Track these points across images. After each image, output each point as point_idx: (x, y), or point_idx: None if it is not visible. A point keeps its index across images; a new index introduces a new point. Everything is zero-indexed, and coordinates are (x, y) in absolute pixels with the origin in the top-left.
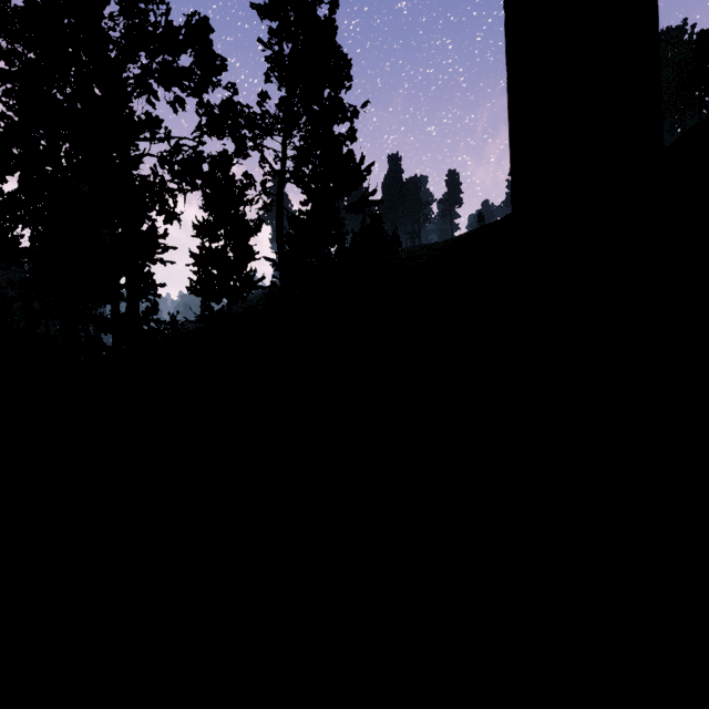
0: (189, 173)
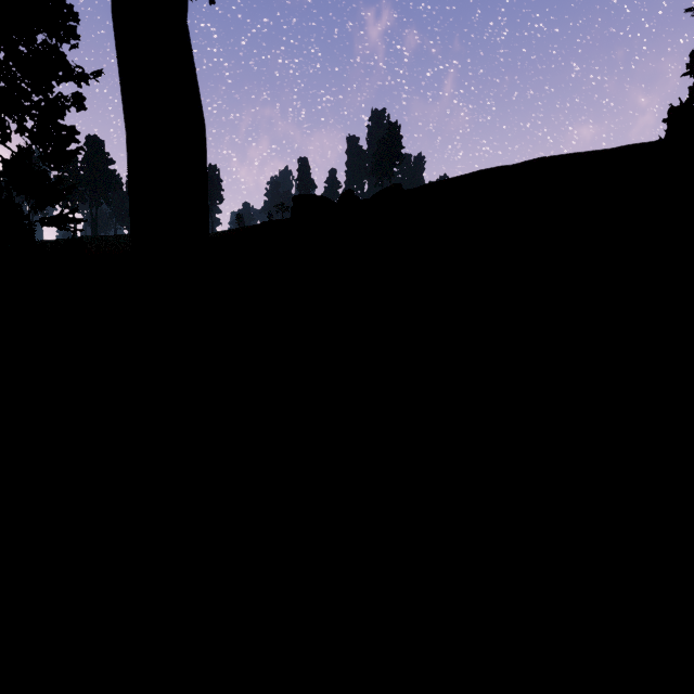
0: None
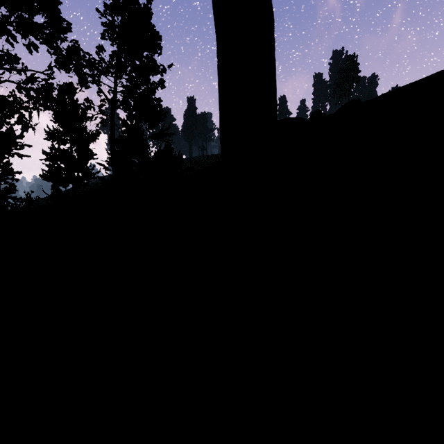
0: (42, 98)
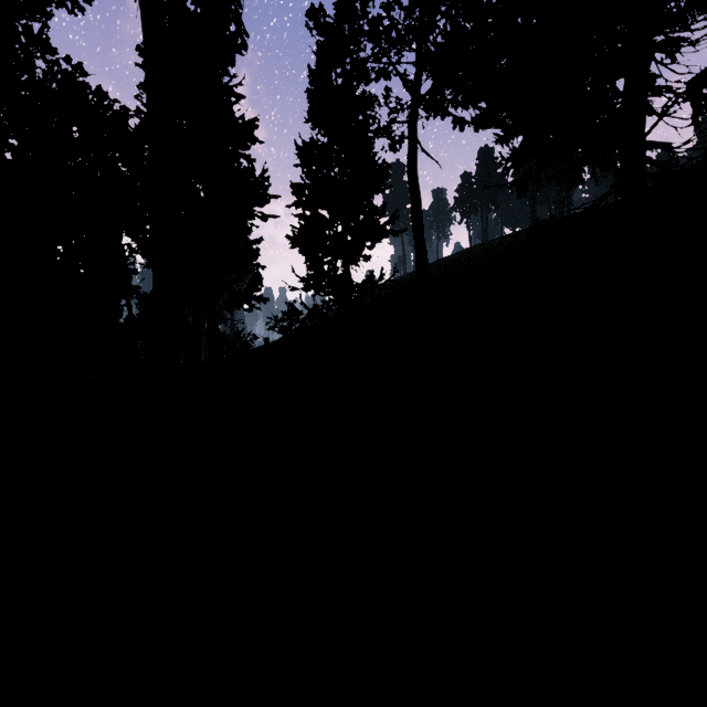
0: None
